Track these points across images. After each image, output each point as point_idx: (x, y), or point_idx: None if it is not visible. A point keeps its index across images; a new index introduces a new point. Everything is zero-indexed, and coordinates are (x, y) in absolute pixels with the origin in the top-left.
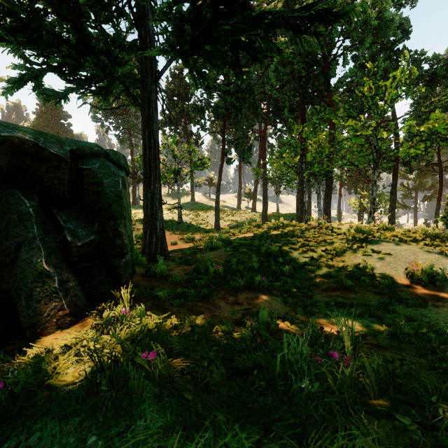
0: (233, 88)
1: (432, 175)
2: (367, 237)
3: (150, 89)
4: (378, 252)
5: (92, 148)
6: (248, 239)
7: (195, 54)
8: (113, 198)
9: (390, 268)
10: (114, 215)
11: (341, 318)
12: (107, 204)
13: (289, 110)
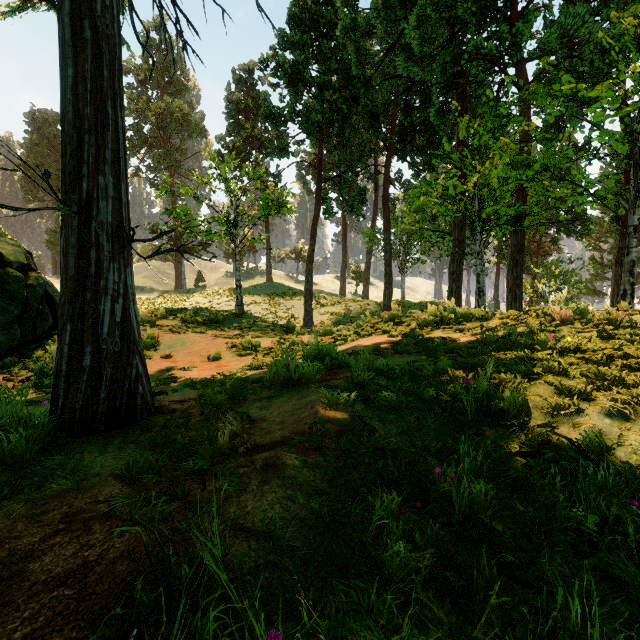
0: (336, 82)
1: None
2: None
3: None
4: None
5: None
6: (387, 351)
7: None
8: None
9: None
10: None
11: None
12: None
13: (439, 110)
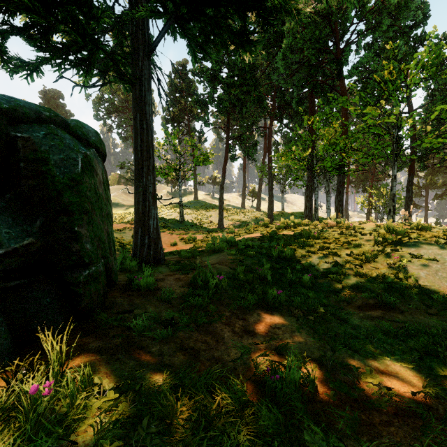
0: (237, 81)
1: (444, 172)
2: (401, 238)
3: (142, 65)
4: (419, 257)
5: (40, 111)
6: (255, 239)
7: (194, 19)
8: (66, 183)
9: (440, 278)
10: (67, 207)
11: (402, 358)
12: (56, 192)
13: (297, 102)
